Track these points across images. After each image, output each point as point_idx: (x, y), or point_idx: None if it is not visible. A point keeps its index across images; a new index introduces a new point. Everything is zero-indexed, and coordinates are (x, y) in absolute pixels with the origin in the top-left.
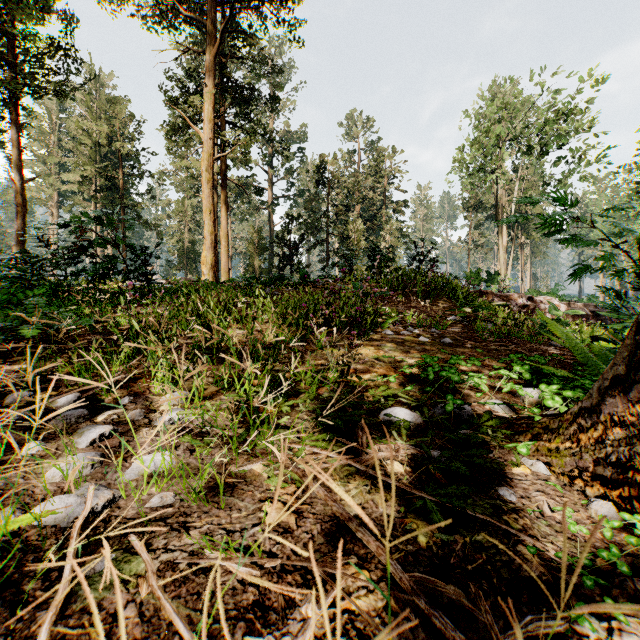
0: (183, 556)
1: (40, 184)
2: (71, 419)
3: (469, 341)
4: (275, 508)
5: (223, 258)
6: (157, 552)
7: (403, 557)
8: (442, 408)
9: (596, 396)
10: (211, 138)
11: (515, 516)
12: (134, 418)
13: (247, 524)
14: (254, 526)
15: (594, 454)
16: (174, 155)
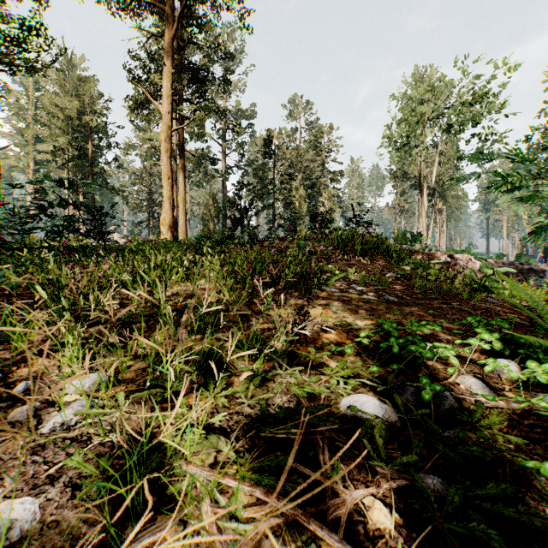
0: None
1: (19, 154)
2: None
3: (414, 299)
4: None
5: (181, 220)
6: None
7: None
8: (417, 395)
9: None
10: (169, 112)
11: None
12: (18, 419)
13: None
14: None
15: None
16: (139, 129)
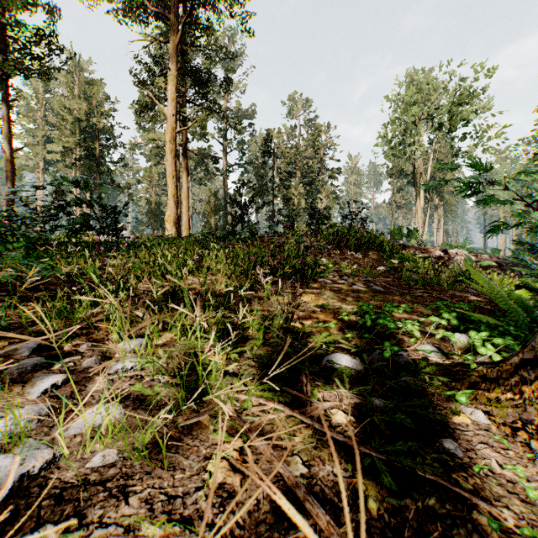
0: (118, 531)
1: (29, 153)
2: (27, 368)
3: (398, 289)
4: (220, 467)
5: (184, 216)
6: (90, 526)
7: (354, 528)
8: (380, 354)
9: None
10: (174, 114)
11: (464, 474)
12: (89, 366)
13: (190, 487)
14: (197, 490)
15: None
16: (143, 129)
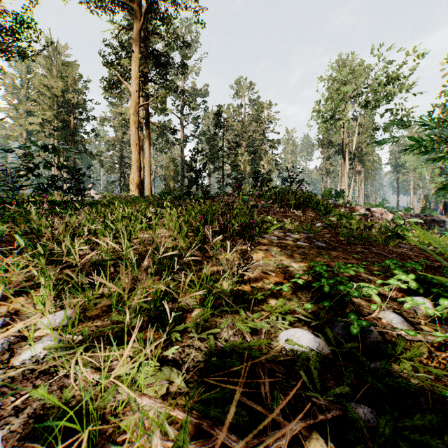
0: None
1: (13, 125)
2: None
3: (340, 245)
4: None
5: (146, 179)
6: None
7: None
8: (346, 329)
9: None
10: (137, 90)
11: None
12: None
13: None
14: None
15: None
16: (112, 105)
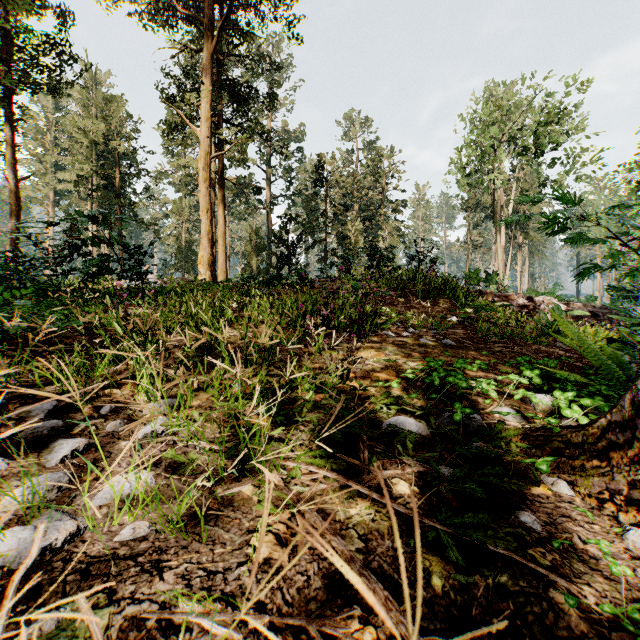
0: (152, 608)
1: (36, 183)
2: (43, 432)
3: (472, 343)
4: (265, 541)
5: (220, 258)
6: (121, 603)
7: (415, 607)
8: (450, 417)
9: (628, 409)
10: (208, 136)
11: (542, 549)
12: (114, 430)
13: (232, 563)
14: (240, 565)
15: (628, 475)
16: (171, 154)
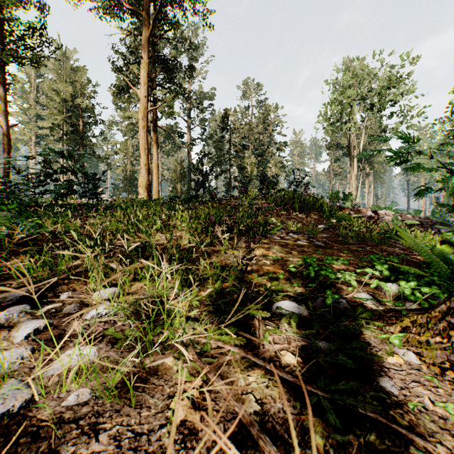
0: None
1: (23, 129)
2: (14, 314)
3: (336, 244)
4: (182, 405)
5: (154, 182)
6: None
7: None
8: (323, 301)
9: None
10: (145, 96)
11: (400, 411)
12: (69, 312)
13: (154, 424)
14: (161, 427)
15: None
16: (120, 109)
